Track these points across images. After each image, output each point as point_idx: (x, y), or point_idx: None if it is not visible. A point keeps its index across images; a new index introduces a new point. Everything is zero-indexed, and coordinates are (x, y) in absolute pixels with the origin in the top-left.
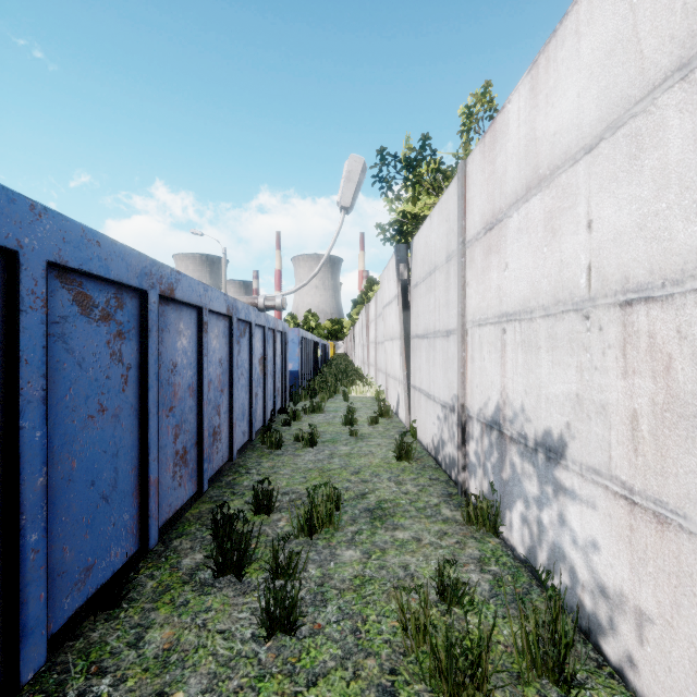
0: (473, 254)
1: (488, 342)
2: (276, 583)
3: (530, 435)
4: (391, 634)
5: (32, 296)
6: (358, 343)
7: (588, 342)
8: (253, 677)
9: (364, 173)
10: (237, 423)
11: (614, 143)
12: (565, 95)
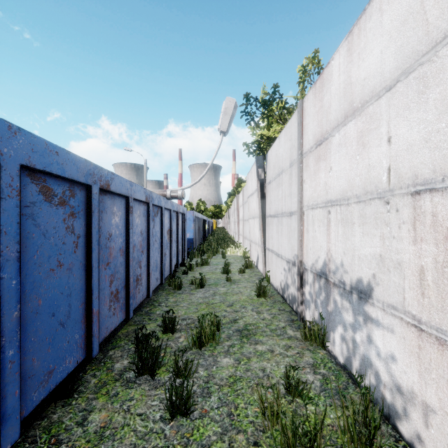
0: (308, 161)
1: (318, 219)
2: (177, 380)
3: (347, 282)
4: (254, 417)
5: (9, 188)
6: (232, 220)
7: (388, 219)
8: (160, 447)
9: (235, 109)
10: (153, 272)
11: (407, 83)
12: (372, 52)
